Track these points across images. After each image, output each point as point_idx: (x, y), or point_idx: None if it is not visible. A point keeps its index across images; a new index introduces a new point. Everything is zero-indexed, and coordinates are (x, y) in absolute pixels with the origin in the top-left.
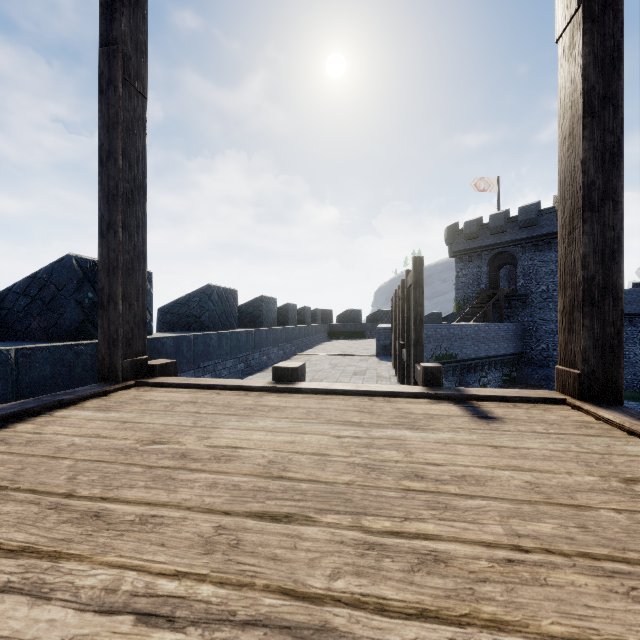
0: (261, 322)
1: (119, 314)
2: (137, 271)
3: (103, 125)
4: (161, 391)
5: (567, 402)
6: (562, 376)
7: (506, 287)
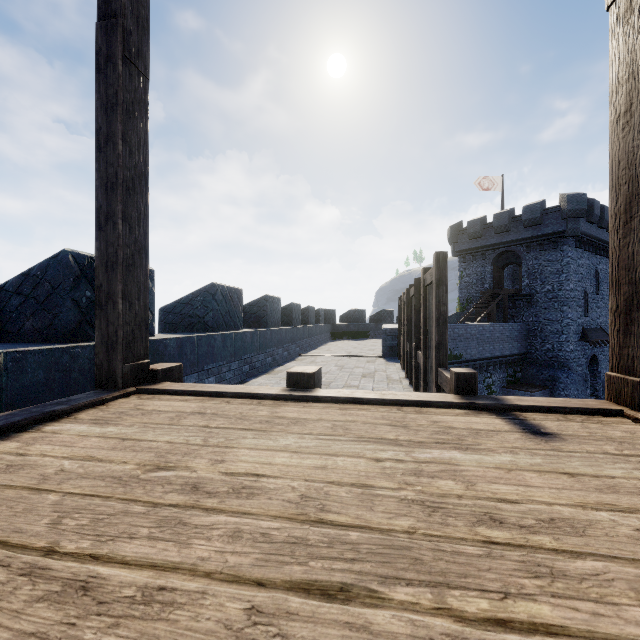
0: (265, 322)
1: (118, 314)
2: (138, 267)
3: (101, 106)
4: (165, 399)
5: (625, 414)
6: (615, 384)
7: (510, 287)
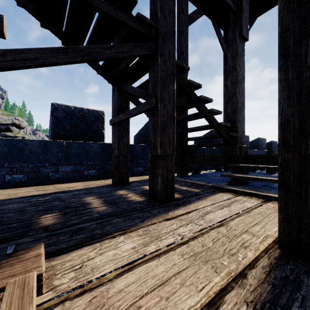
0: (258, 148)
1: None
2: None
3: (224, 103)
4: None
5: None
6: None
7: None
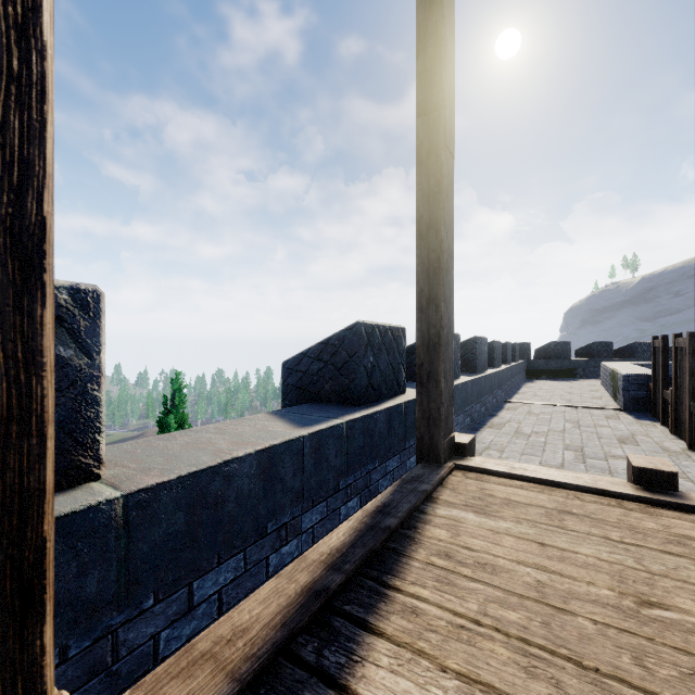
0: (474, 367)
1: (441, 392)
2: (449, 344)
3: (422, 197)
4: (496, 482)
5: None
6: None
7: None
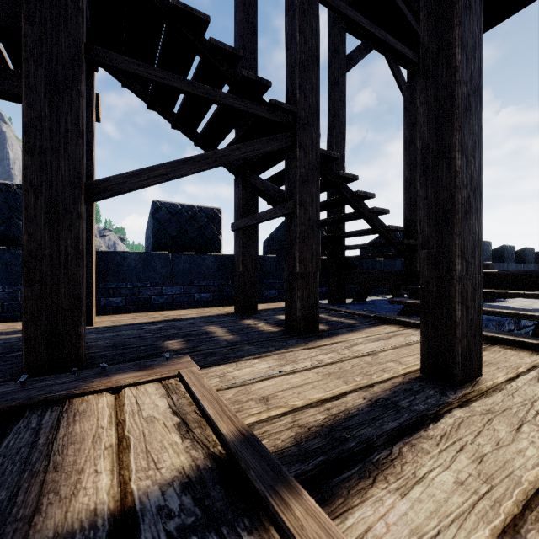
0: None
1: None
2: None
3: None
4: None
5: None
6: None
7: None
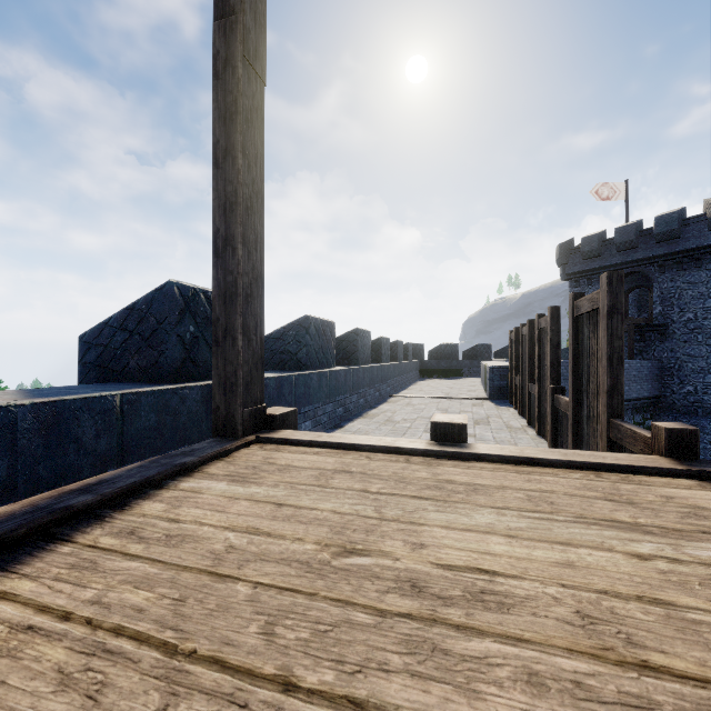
0: (356, 359)
1: (238, 352)
2: (255, 298)
3: (218, 117)
4: (292, 451)
5: None
6: None
7: (635, 315)
